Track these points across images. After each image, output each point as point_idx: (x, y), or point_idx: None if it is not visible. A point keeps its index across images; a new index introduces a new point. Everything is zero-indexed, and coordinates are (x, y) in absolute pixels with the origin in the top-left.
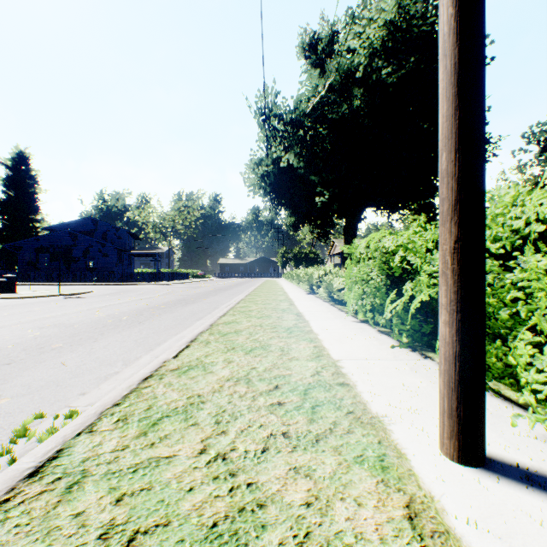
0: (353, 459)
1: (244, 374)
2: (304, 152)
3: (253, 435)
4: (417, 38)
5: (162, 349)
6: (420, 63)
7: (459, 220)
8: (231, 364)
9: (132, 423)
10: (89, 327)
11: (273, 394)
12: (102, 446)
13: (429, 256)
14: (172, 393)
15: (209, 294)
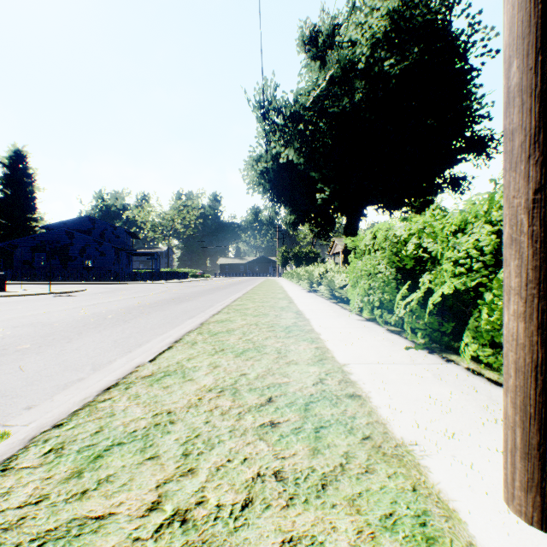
0: (379, 522)
1: (231, 383)
2: (304, 147)
3: (232, 476)
4: (421, 27)
5: (142, 351)
6: (423, 54)
7: (543, 156)
8: (216, 369)
9: (68, 455)
10: (68, 326)
11: (265, 410)
12: (9, 497)
13: (454, 241)
14: (135, 409)
15: (206, 292)
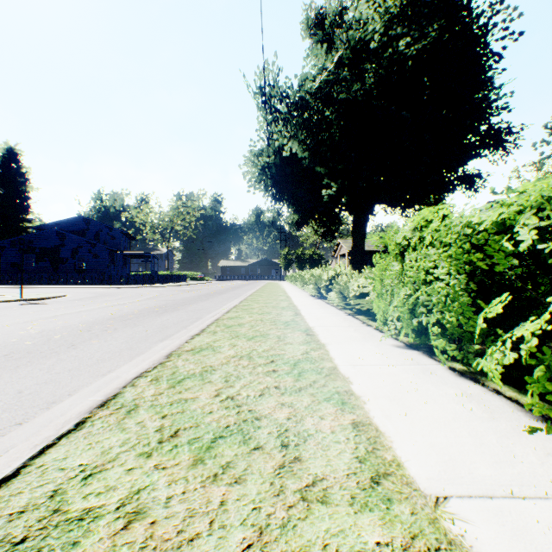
0: None
1: None
2: (310, 138)
3: None
4: None
5: (41, 422)
6: (444, 32)
7: None
8: (128, 535)
9: None
10: None
11: None
12: None
13: None
14: None
15: (199, 299)
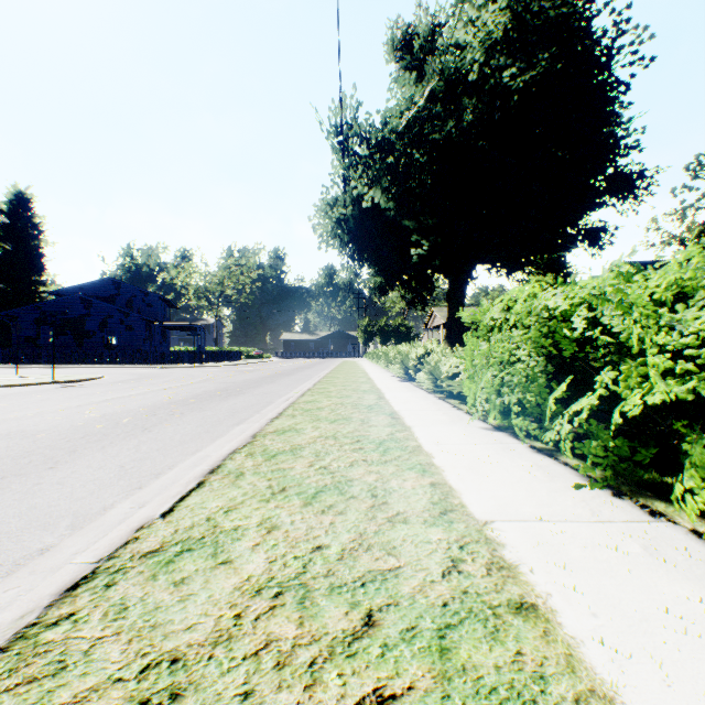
0: None
1: (297, 570)
2: (395, 186)
3: None
4: (554, 23)
5: (159, 487)
6: (556, 61)
7: None
8: (272, 535)
9: None
10: (58, 438)
11: (363, 653)
12: None
13: (670, 317)
14: (108, 649)
15: (264, 381)
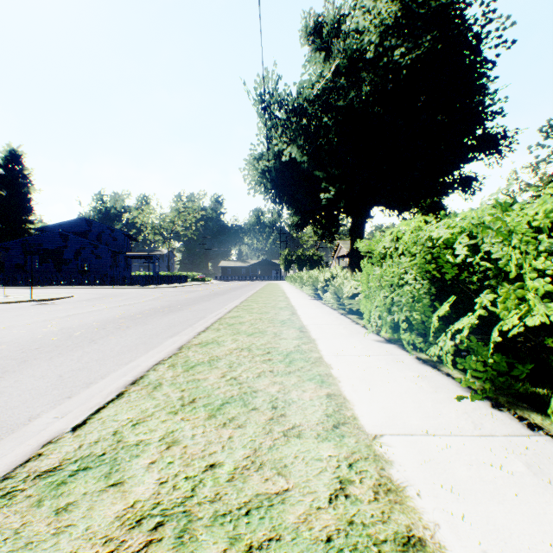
0: None
1: (184, 494)
2: (308, 143)
3: None
4: (435, 11)
5: (86, 396)
6: (437, 42)
7: None
8: (170, 452)
9: None
10: (15, 350)
11: None
12: None
13: (549, 243)
14: None
15: (202, 299)
